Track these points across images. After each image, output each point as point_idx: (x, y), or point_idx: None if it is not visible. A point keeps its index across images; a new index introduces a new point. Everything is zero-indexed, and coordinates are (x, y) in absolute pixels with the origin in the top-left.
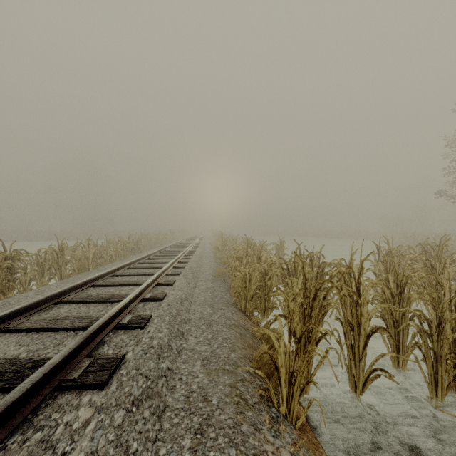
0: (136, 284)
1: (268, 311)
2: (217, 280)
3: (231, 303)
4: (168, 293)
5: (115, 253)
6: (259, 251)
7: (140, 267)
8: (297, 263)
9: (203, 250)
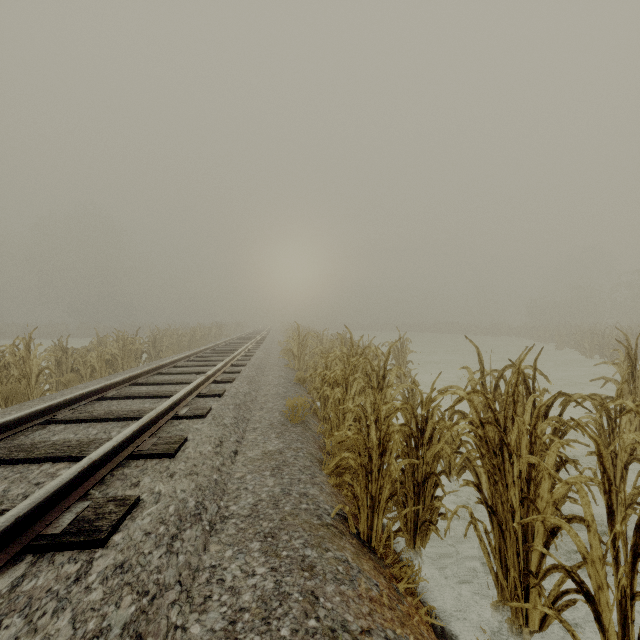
0: (74, 456)
1: (426, 529)
2: (290, 426)
3: (329, 522)
4: (147, 492)
5: (100, 362)
6: (371, 358)
7: (127, 395)
8: (536, 411)
9: (266, 354)
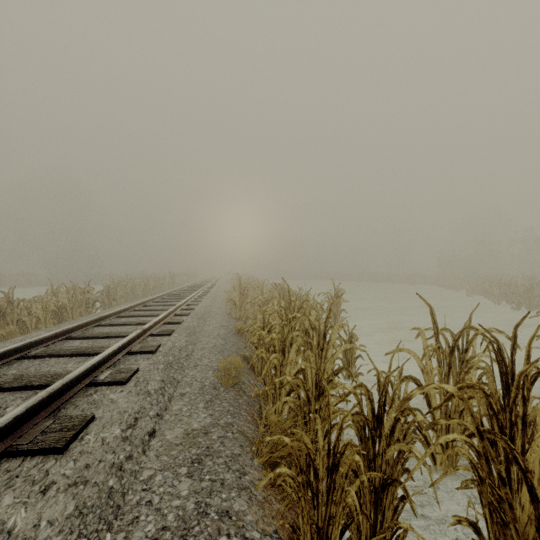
0: None
1: None
2: (222, 391)
3: None
4: None
5: (45, 313)
6: (308, 310)
7: (52, 353)
8: None
9: (211, 303)
